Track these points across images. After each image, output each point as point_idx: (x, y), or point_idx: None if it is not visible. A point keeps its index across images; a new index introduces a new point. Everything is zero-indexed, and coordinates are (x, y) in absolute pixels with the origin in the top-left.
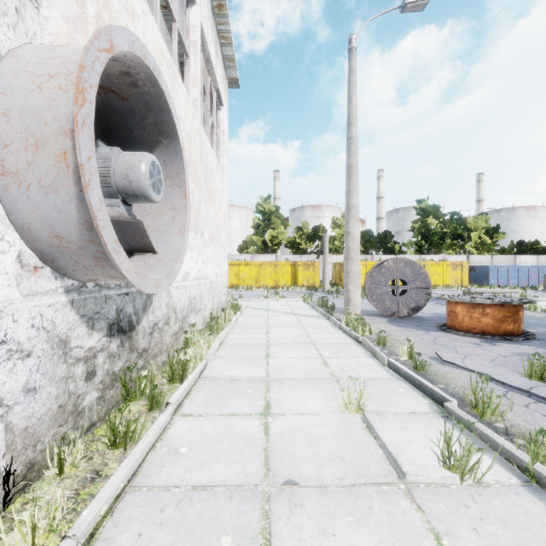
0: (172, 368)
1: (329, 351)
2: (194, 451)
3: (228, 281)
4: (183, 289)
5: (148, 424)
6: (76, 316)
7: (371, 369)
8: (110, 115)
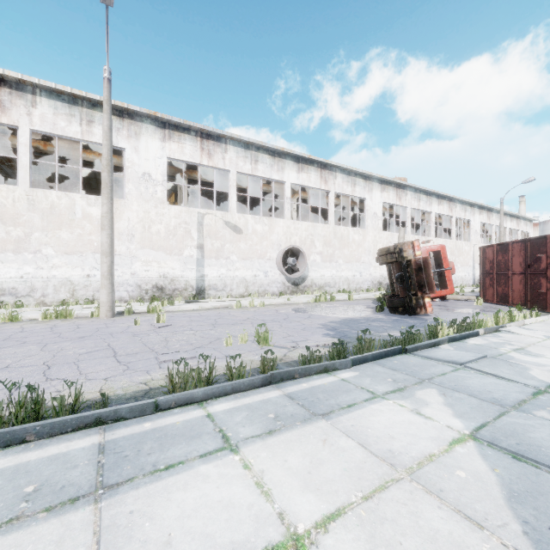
0: None
1: None
2: None
3: None
4: None
5: None
6: None
7: None
8: None
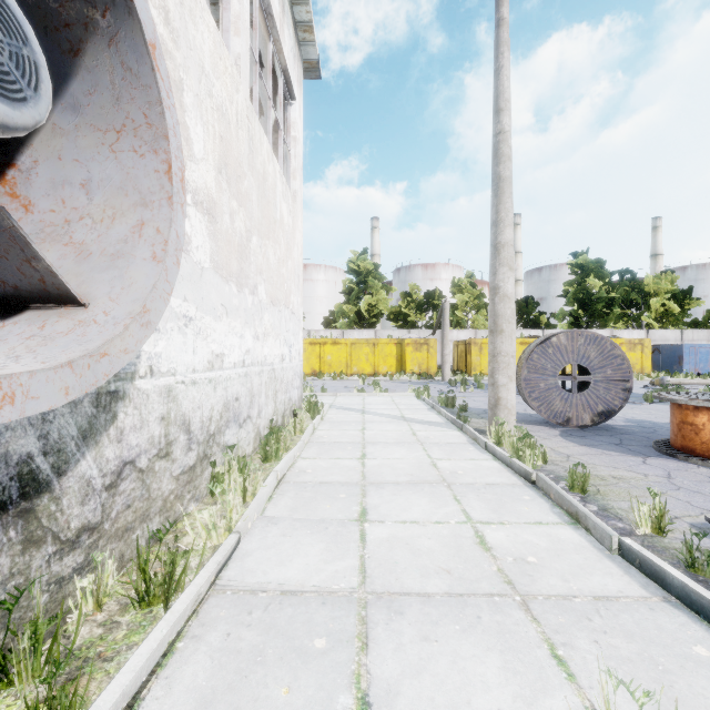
0: (146, 573)
1: (481, 504)
2: None
3: (308, 367)
4: (210, 385)
5: None
6: None
7: (588, 564)
8: None
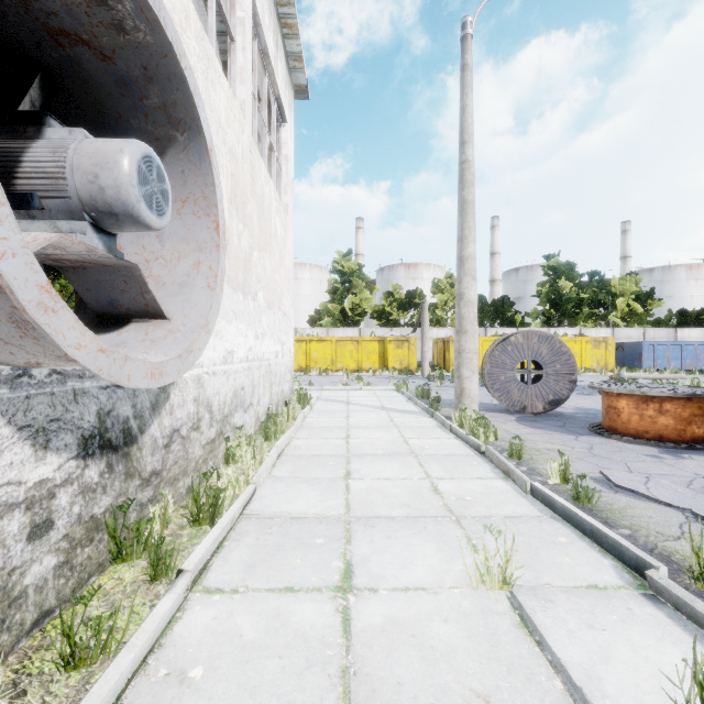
0: (198, 502)
1: (439, 467)
2: (214, 676)
3: (295, 363)
4: (224, 376)
5: (144, 610)
6: (6, 429)
7: (507, 500)
8: (87, 90)
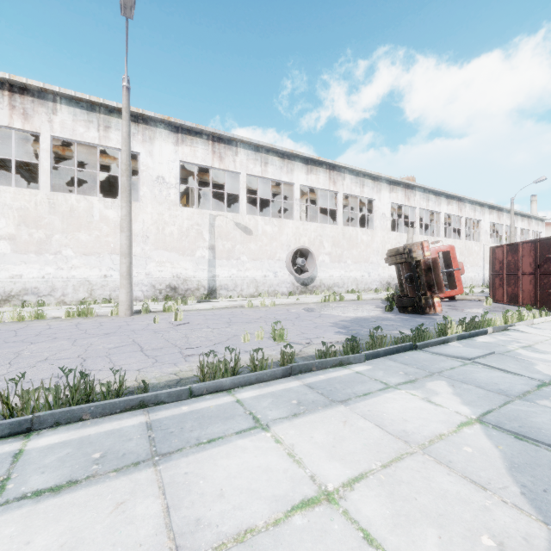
0: None
1: None
2: None
3: None
4: None
5: None
6: None
7: None
8: None
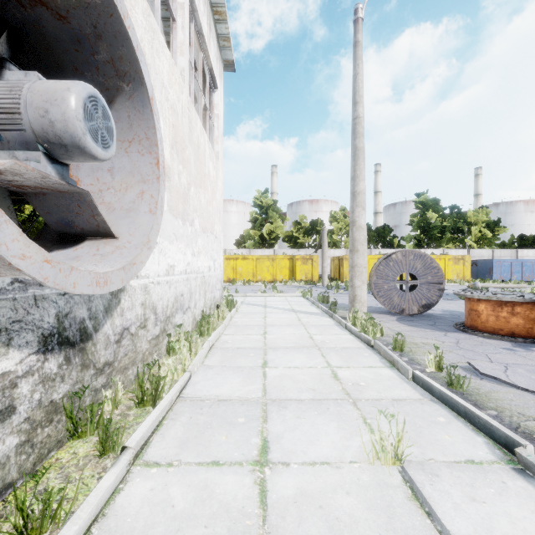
0: (142, 388)
1: (338, 358)
2: None
3: (225, 276)
4: (167, 285)
5: (93, 482)
6: None
7: (394, 385)
8: (48, 47)
